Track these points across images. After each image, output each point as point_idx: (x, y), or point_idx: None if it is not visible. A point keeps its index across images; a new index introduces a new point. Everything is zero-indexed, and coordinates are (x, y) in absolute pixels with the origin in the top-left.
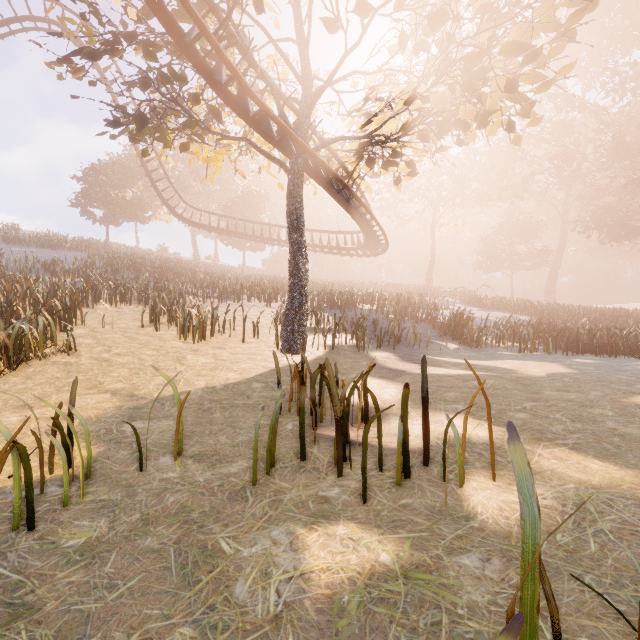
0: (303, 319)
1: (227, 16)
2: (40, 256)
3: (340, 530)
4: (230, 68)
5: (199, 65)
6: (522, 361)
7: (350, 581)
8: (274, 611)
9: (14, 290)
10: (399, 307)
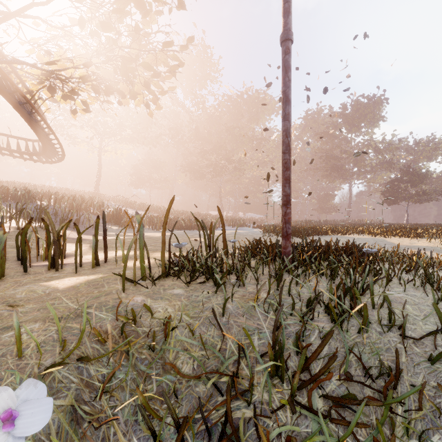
0: None
1: None
2: None
3: (67, 279)
4: None
5: None
6: (153, 233)
7: (79, 283)
8: (45, 294)
9: None
10: (74, 204)
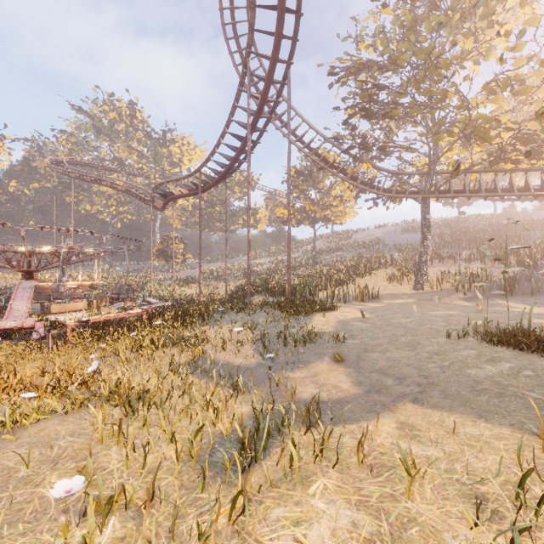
0: (421, 275)
1: (371, 180)
2: (408, 240)
3: None
4: (375, 193)
5: (375, 189)
6: None
7: None
8: None
9: (358, 264)
10: None
